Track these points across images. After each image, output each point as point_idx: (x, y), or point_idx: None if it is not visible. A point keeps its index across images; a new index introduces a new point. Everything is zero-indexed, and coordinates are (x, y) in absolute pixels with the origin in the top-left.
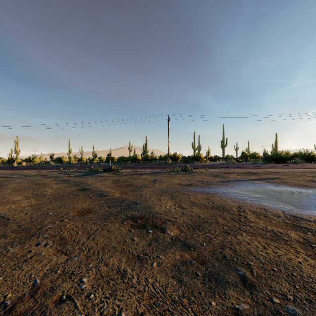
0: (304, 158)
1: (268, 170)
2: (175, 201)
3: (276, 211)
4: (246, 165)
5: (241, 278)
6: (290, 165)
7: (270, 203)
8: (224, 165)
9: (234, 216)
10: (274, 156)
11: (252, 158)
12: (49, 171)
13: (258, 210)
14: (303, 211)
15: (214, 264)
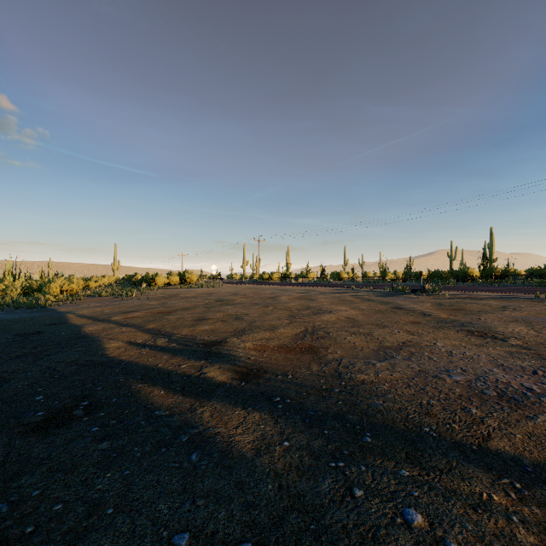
0: None
1: None
2: (530, 328)
3: None
4: None
5: None
6: None
7: None
8: None
9: None
10: None
11: None
12: (338, 289)
13: None
14: None
15: None
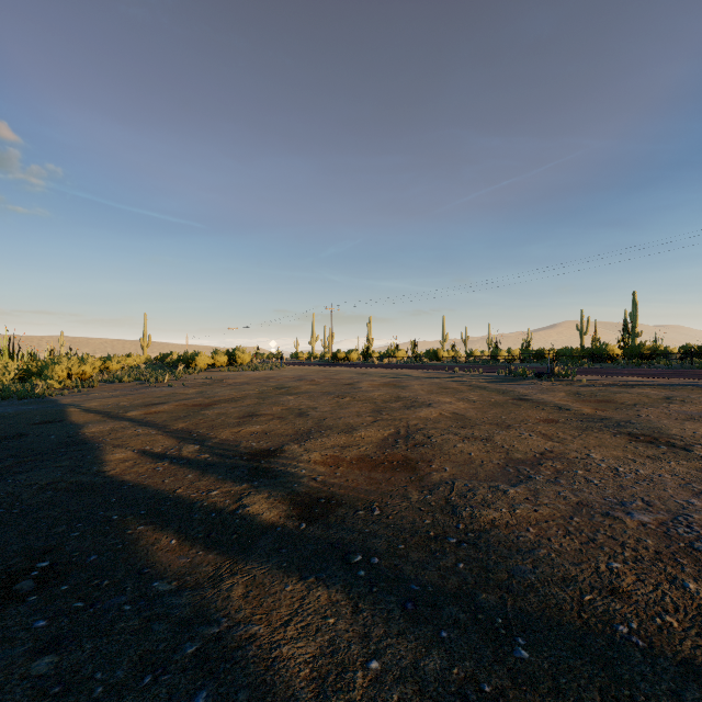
0: None
1: None
2: None
3: None
4: None
5: None
6: None
7: None
8: None
9: None
10: None
11: None
12: (437, 372)
13: None
14: None
15: None
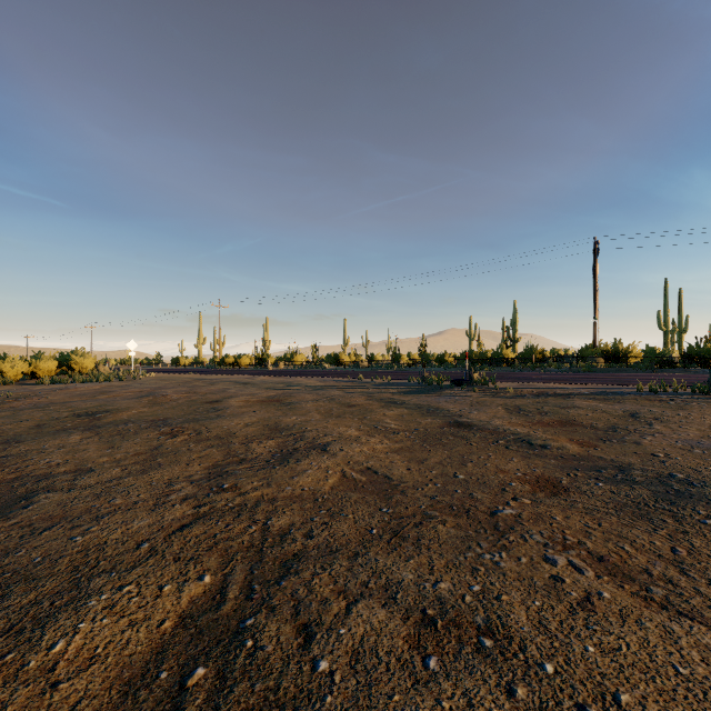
0: None
1: None
2: None
3: None
4: None
5: None
6: None
7: None
8: None
9: None
10: None
11: None
12: (338, 380)
13: None
14: None
15: None
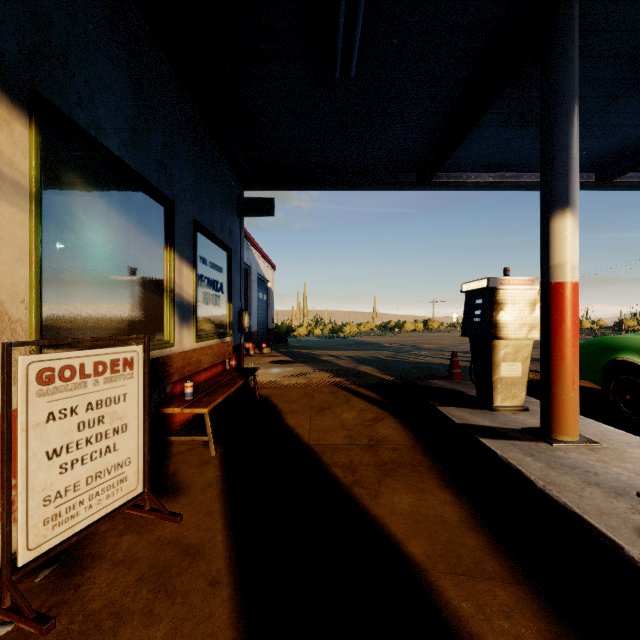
0: None
1: None
2: None
3: None
4: None
5: None
6: None
7: None
8: None
9: None
10: None
11: None
12: None
13: None
14: None
15: None
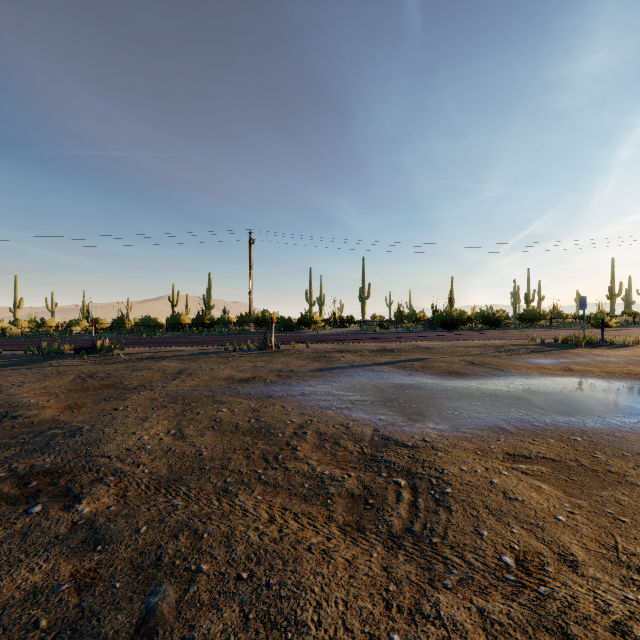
0: (487, 322)
1: (418, 344)
2: (178, 421)
3: (363, 429)
4: (391, 334)
5: (144, 616)
6: (461, 334)
7: (369, 412)
8: (353, 335)
9: (274, 448)
10: (442, 318)
11: (410, 321)
12: None
13: (333, 430)
14: (412, 425)
15: (112, 586)
